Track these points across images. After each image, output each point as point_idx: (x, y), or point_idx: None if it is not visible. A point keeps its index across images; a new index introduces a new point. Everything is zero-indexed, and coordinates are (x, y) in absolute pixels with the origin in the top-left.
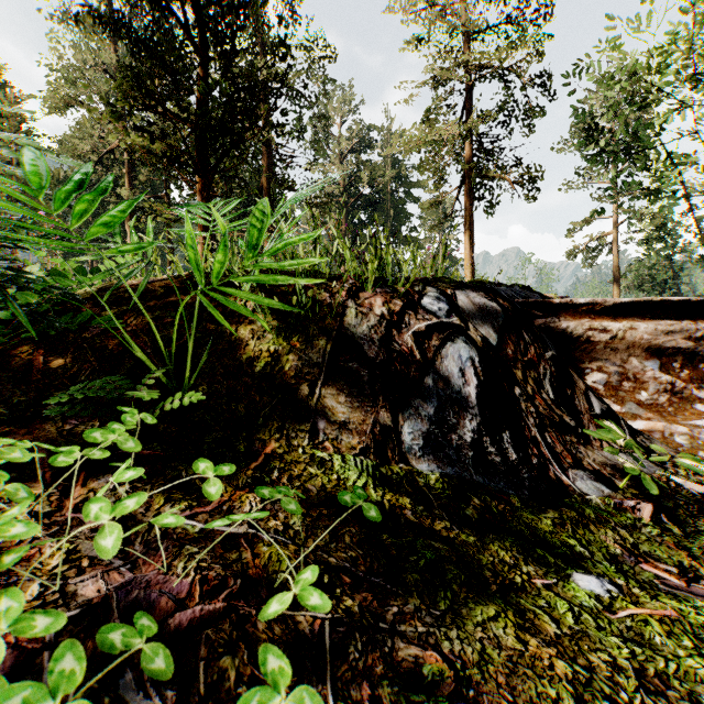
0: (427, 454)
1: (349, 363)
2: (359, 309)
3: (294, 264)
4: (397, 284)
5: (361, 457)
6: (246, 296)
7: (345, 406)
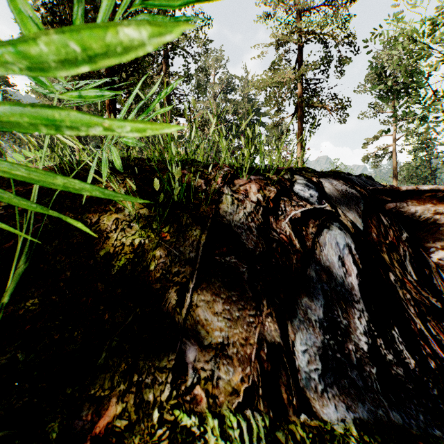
0: (330, 386)
1: (226, 257)
2: (234, 196)
3: (72, 55)
4: (268, 172)
5: (247, 410)
6: (1, 168)
7: (223, 318)
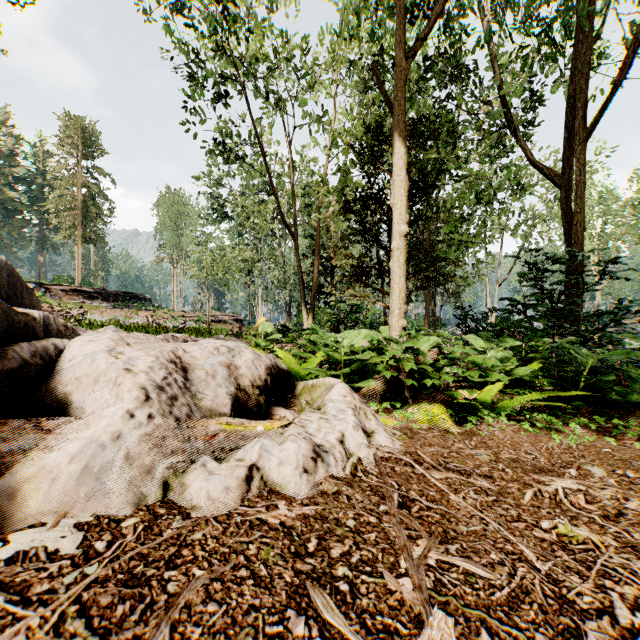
0: None
1: None
2: None
3: None
4: None
5: None
6: None
7: None
